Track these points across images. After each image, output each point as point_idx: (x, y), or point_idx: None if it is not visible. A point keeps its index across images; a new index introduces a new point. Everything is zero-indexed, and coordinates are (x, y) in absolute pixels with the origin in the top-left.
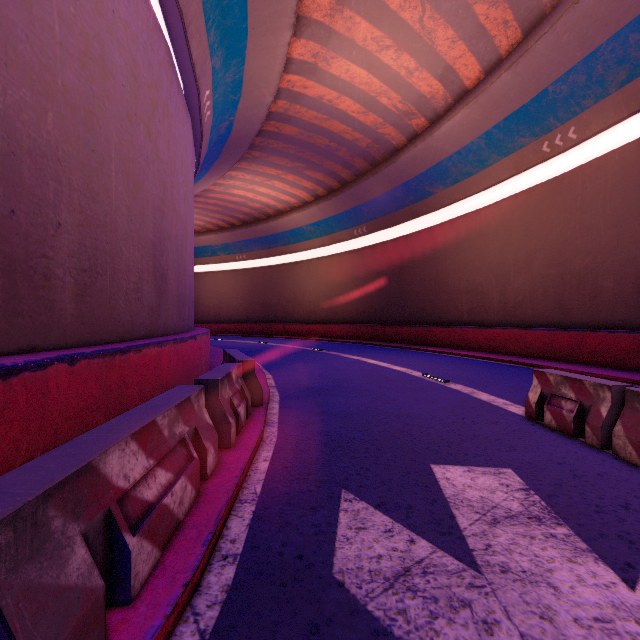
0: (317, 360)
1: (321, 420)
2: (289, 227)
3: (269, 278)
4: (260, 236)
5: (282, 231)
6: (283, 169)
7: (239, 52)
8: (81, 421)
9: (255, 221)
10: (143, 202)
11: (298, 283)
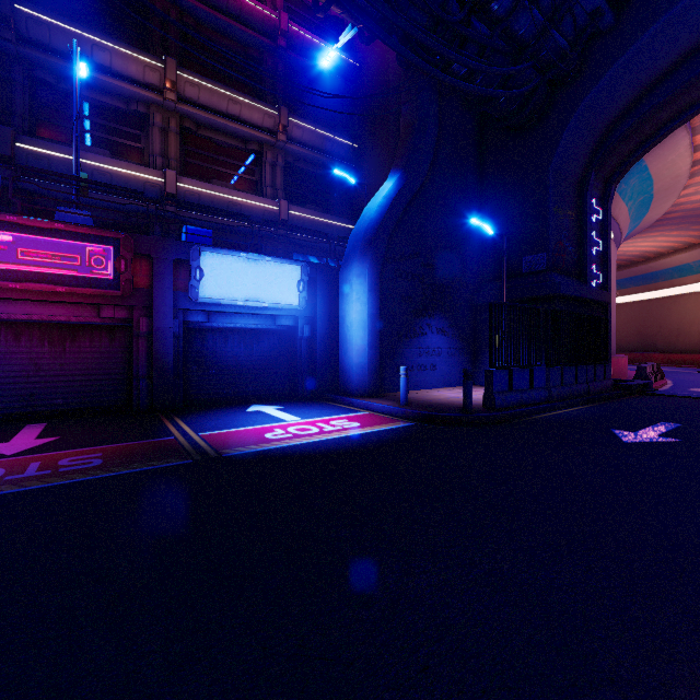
0: (699, 376)
1: (692, 384)
2: (672, 265)
3: (646, 311)
4: (636, 275)
5: (663, 269)
6: (666, 230)
7: (642, 217)
8: (620, 370)
9: (632, 264)
10: (613, 312)
11: (683, 315)
